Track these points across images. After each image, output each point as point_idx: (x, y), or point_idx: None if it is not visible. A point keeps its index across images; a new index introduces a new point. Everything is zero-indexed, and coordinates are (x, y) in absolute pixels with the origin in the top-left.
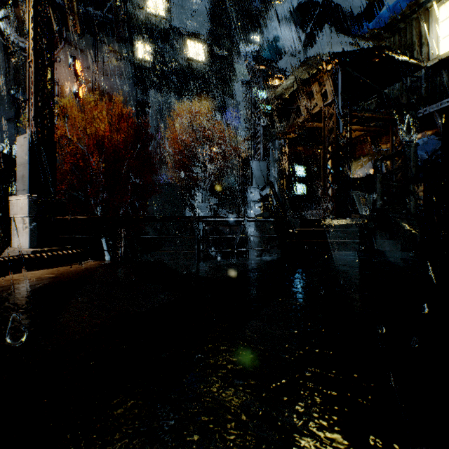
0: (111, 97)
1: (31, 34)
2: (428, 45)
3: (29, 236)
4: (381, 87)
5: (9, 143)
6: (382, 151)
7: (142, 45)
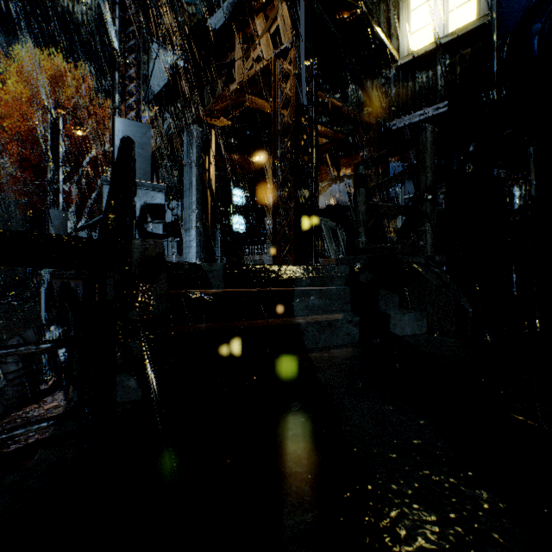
0: None
1: None
2: (398, 38)
3: None
4: (346, 80)
5: None
6: (345, 176)
7: None
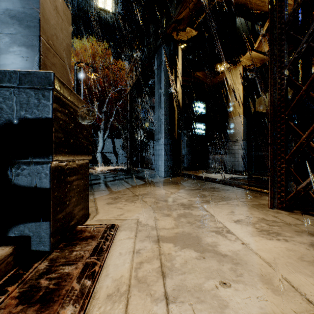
0: None
1: None
2: None
3: None
4: None
5: None
6: None
7: None
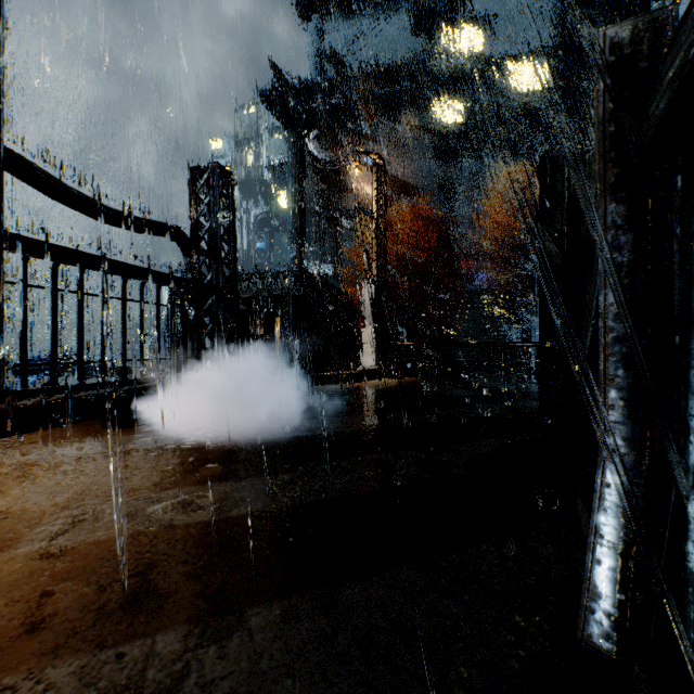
0: (412, 187)
1: (374, 209)
2: None
3: (375, 357)
4: None
5: (317, 264)
6: None
7: (451, 106)
